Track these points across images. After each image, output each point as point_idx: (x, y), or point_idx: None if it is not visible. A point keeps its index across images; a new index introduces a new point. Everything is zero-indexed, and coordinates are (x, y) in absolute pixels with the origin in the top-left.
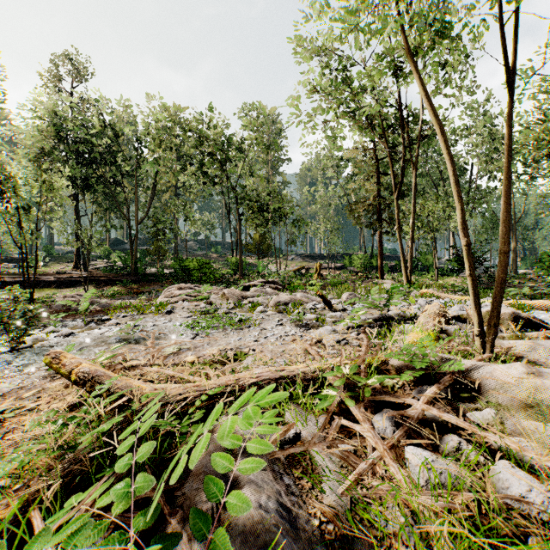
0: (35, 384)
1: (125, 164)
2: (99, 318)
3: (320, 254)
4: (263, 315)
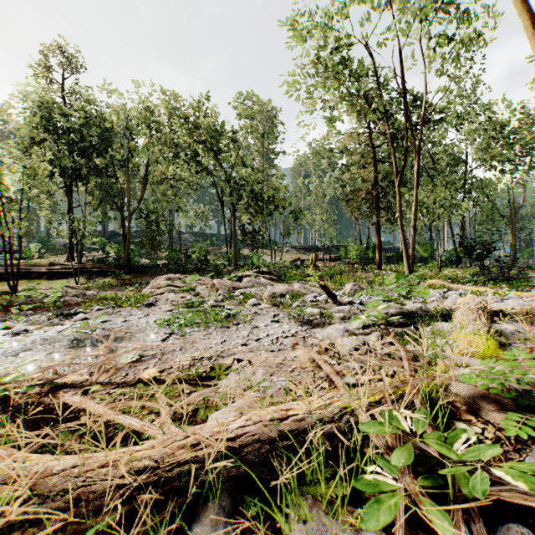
0: None
1: (116, 153)
2: (70, 311)
3: (315, 246)
4: (255, 309)
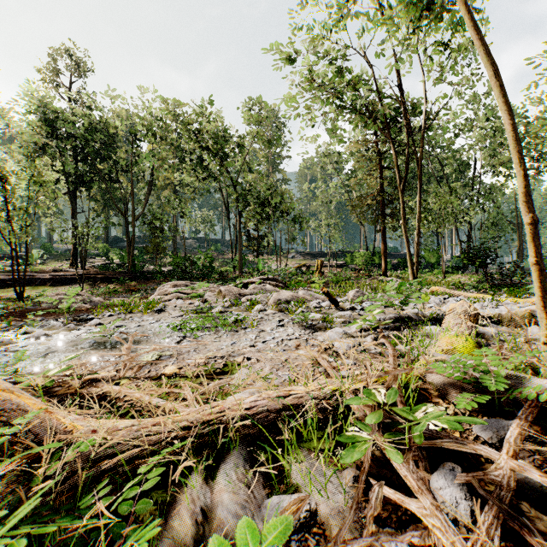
0: None
1: (121, 159)
2: (82, 317)
3: (321, 252)
4: (262, 315)
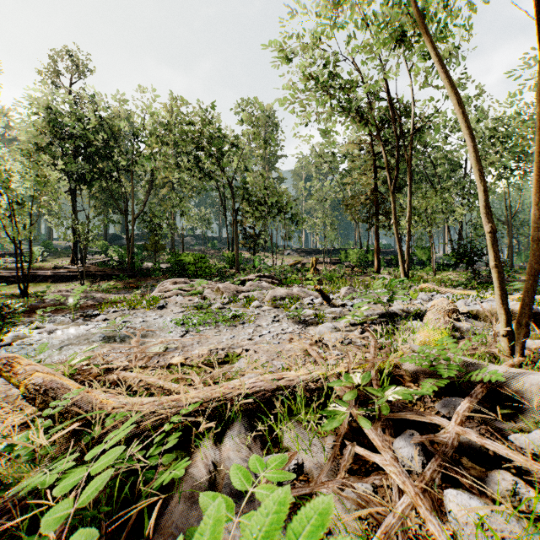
0: (0, 390)
1: (121, 159)
2: (88, 313)
3: (316, 249)
4: (258, 311)
